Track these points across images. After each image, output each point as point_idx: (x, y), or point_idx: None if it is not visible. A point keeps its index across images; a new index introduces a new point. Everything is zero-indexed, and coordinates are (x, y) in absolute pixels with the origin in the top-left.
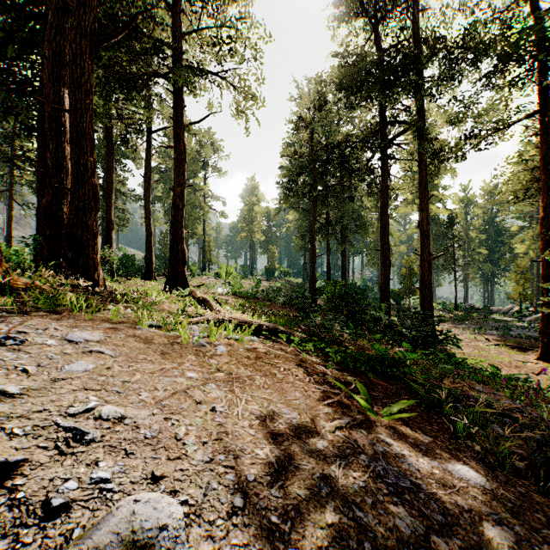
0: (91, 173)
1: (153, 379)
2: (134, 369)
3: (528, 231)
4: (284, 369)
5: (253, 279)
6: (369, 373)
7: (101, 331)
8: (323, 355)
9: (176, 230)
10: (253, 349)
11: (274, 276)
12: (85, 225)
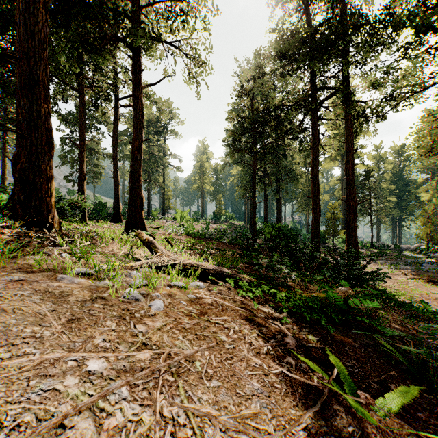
0: (44, 119)
1: (12, 390)
2: None
3: (432, 182)
4: (234, 330)
5: (204, 222)
6: (329, 326)
7: (0, 286)
8: (273, 301)
9: (135, 179)
10: (197, 299)
11: (221, 219)
12: (38, 169)
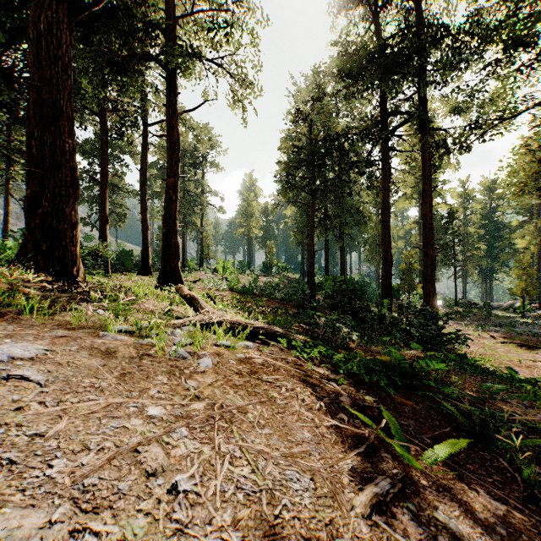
0: (69, 156)
1: (88, 425)
2: (62, 408)
3: (529, 226)
4: (286, 388)
5: (251, 275)
6: (389, 388)
7: (47, 341)
8: (330, 363)
9: (169, 223)
10: (246, 359)
11: (272, 271)
12: (62, 214)
